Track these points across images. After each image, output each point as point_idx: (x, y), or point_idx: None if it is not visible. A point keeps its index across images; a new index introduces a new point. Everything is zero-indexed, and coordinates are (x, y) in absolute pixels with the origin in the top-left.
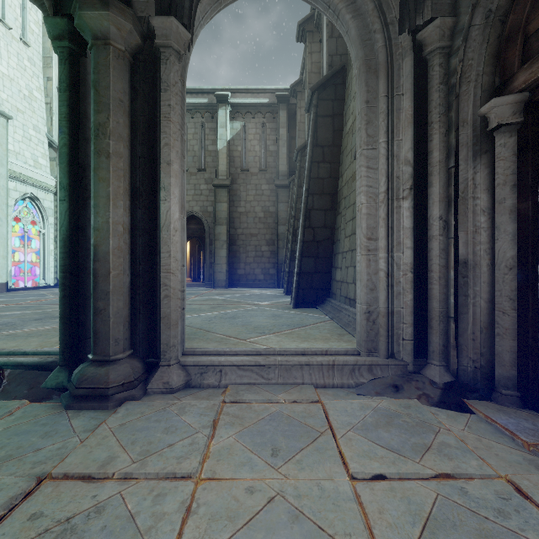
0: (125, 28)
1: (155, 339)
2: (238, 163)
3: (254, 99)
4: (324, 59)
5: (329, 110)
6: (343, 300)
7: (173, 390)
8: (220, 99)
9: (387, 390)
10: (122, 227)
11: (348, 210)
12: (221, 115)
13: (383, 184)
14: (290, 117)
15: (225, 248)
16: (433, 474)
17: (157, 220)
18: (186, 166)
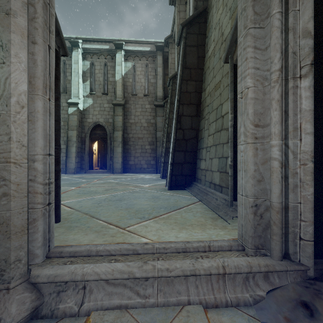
0: None
1: None
2: (130, 90)
3: (140, 48)
4: (190, 5)
5: (195, 42)
6: (207, 184)
7: None
8: (117, 46)
9: (298, 313)
10: None
11: (211, 114)
12: (118, 57)
13: (278, 60)
14: (165, 61)
15: (120, 146)
16: None
17: None
18: (94, 91)
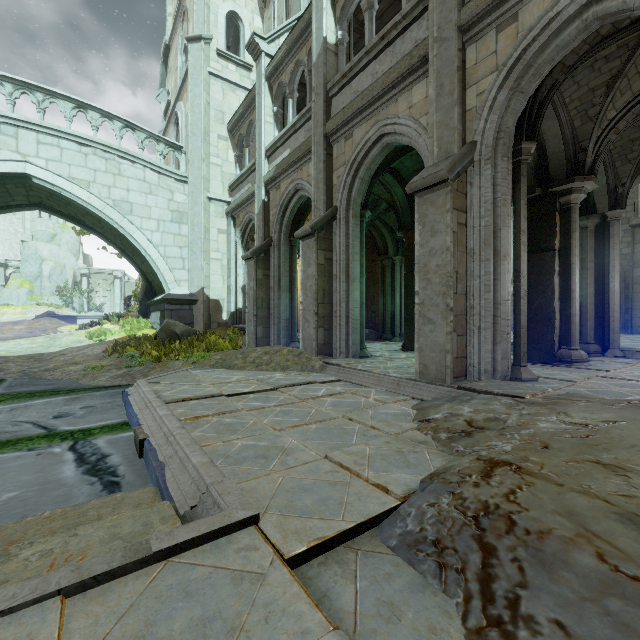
0: (594, 221)
1: (605, 339)
2: None
3: None
4: None
5: None
6: None
7: (617, 357)
8: None
9: None
10: (592, 294)
11: None
12: None
13: None
14: None
15: None
16: None
17: (606, 289)
18: None
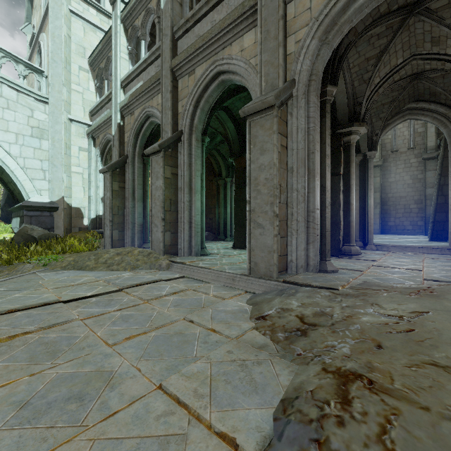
0: (359, 158)
1: (365, 238)
2: (389, 147)
3: None
4: None
5: None
6: None
7: (373, 250)
8: None
9: None
10: (358, 208)
11: None
12: None
13: None
14: None
15: (378, 207)
16: (447, 259)
17: (366, 204)
18: None
